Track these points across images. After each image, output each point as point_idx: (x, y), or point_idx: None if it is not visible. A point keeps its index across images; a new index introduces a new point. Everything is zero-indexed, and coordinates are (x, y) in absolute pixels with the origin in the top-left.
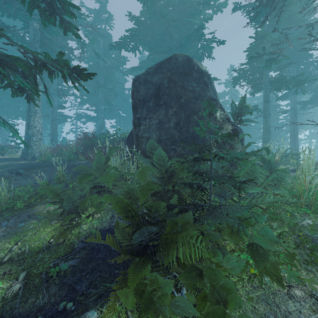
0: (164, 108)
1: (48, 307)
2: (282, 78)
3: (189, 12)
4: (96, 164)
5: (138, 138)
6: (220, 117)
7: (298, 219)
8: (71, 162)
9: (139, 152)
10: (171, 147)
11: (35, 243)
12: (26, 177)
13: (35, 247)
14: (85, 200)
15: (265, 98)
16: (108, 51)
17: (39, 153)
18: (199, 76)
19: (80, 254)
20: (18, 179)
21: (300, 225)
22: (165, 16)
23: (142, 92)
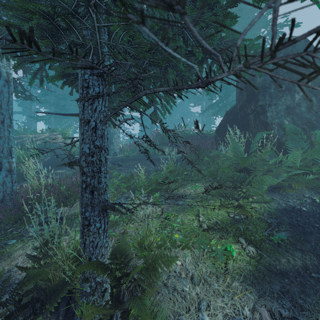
0: (288, 94)
1: (311, 267)
2: None
3: None
4: (233, 150)
5: (266, 125)
6: None
7: None
8: (155, 156)
9: (276, 138)
10: (312, 132)
11: (218, 217)
12: (128, 168)
13: (223, 220)
14: (261, 179)
15: None
16: None
17: (118, 149)
18: None
19: (283, 228)
20: (122, 169)
21: None
22: None
23: (259, 79)
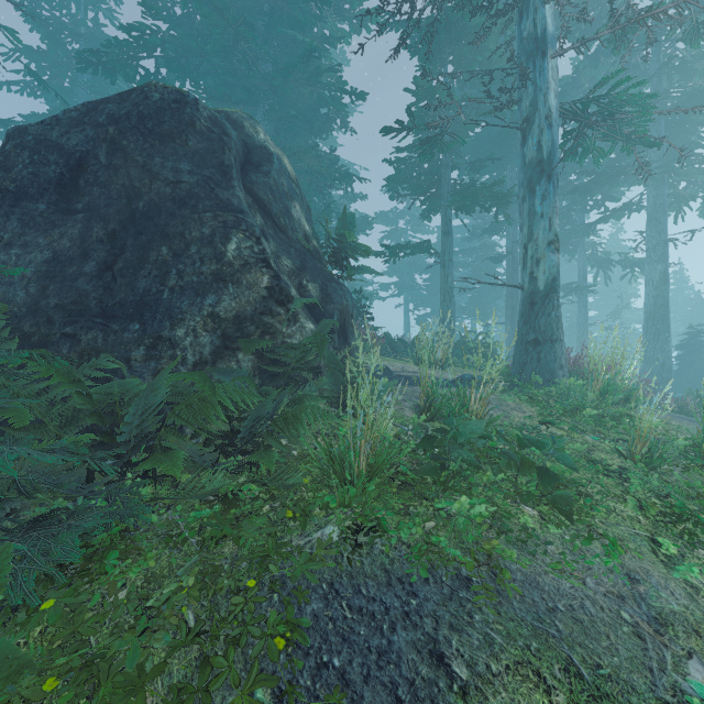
0: (81, 221)
1: None
2: (470, 186)
3: (290, 15)
4: None
5: None
6: (237, 253)
7: (311, 527)
8: None
9: None
10: (64, 329)
11: None
12: None
13: None
14: None
15: (444, 227)
16: (104, 81)
17: None
18: (208, 148)
19: None
20: None
21: (296, 547)
22: (223, 9)
23: (22, 170)
